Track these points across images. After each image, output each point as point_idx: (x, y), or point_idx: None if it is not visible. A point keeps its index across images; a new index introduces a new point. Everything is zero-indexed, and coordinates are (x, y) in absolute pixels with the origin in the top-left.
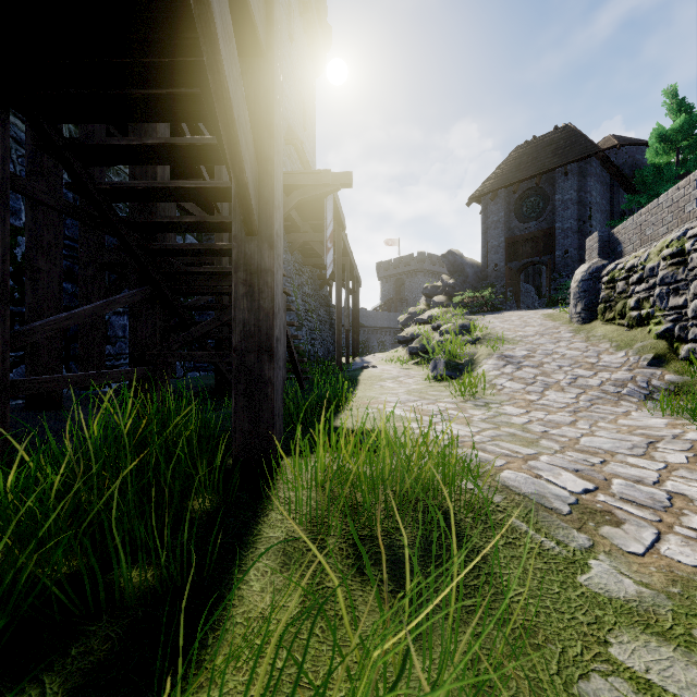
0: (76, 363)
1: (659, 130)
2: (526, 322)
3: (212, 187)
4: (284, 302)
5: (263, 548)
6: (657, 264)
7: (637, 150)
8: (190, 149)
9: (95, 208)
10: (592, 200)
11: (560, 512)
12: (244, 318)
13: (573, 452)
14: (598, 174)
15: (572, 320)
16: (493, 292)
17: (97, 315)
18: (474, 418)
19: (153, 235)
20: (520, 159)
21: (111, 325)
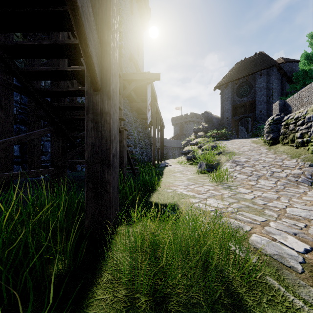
0: (27, 164)
1: (305, 53)
2: (243, 144)
3: (82, 70)
4: (125, 134)
5: (92, 312)
6: (312, 115)
7: (293, 64)
8: (68, 47)
9: (20, 83)
10: (273, 87)
11: (296, 270)
12: (92, 142)
13: (285, 219)
14: (276, 75)
15: (266, 143)
16: (226, 130)
17: (22, 141)
18: (224, 195)
19: (57, 100)
20: (238, 68)
21: (45, 146)
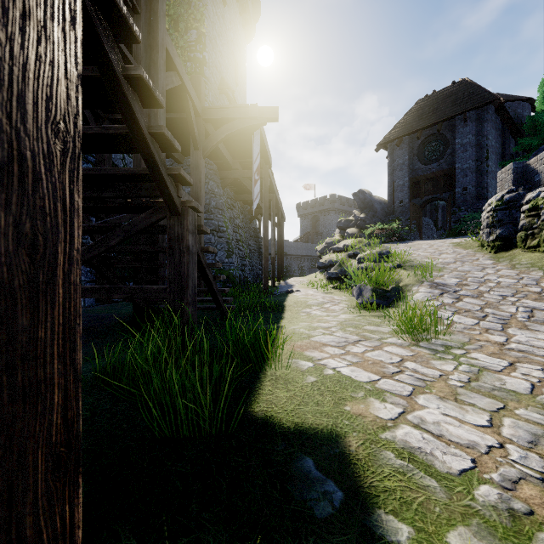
0: None
1: None
2: (439, 250)
3: None
4: (192, 220)
5: None
6: None
7: (519, 105)
8: None
9: None
10: (489, 143)
11: None
12: None
13: None
14: (493, 121)
15: (485, 248)
16: (399, 224)
17: None
18: (452, 381)
19: None
20: (422, 110)
21: None
